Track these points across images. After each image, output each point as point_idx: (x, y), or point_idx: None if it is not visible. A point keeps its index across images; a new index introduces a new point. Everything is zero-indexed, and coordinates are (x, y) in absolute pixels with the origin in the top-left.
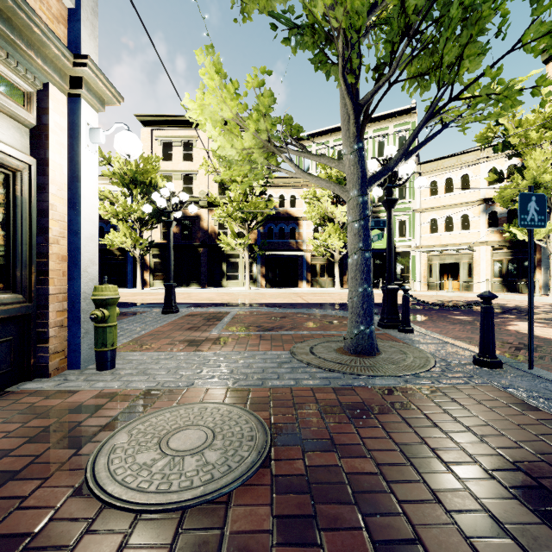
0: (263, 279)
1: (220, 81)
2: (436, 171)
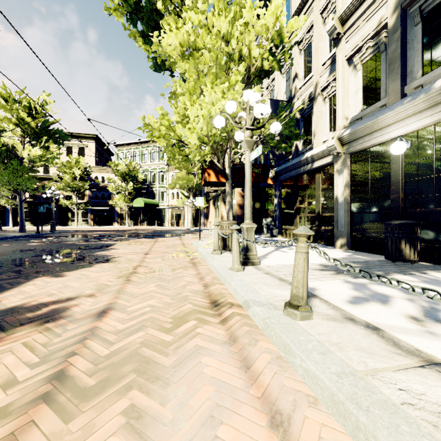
0: (92, 221)
1: None
2: (174, 170)
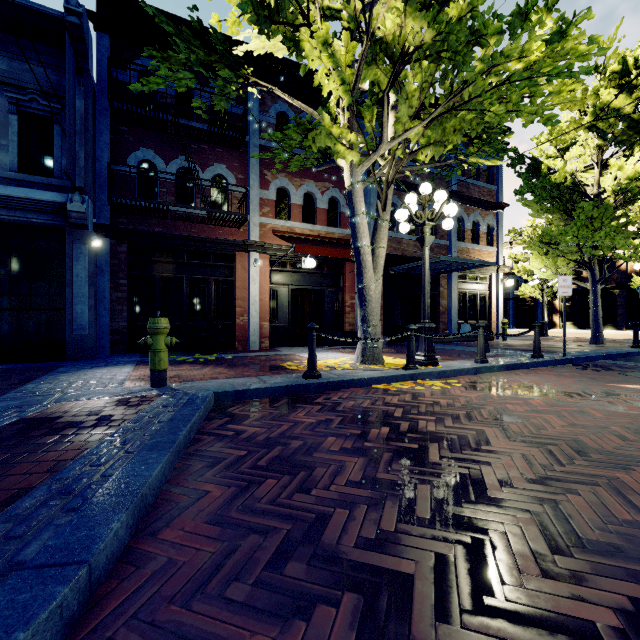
0: None
1: (536, 260)
2: None
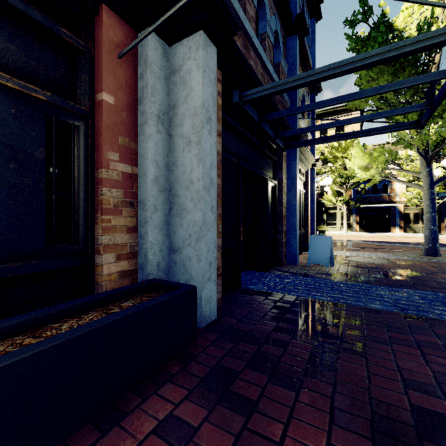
0: (357, 226)
1: (362, 154)
2: None
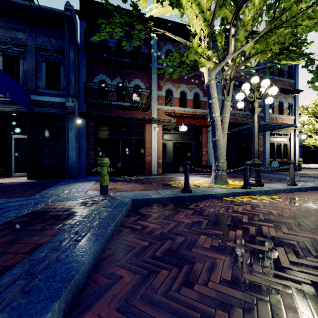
0: None
1: None
2: None
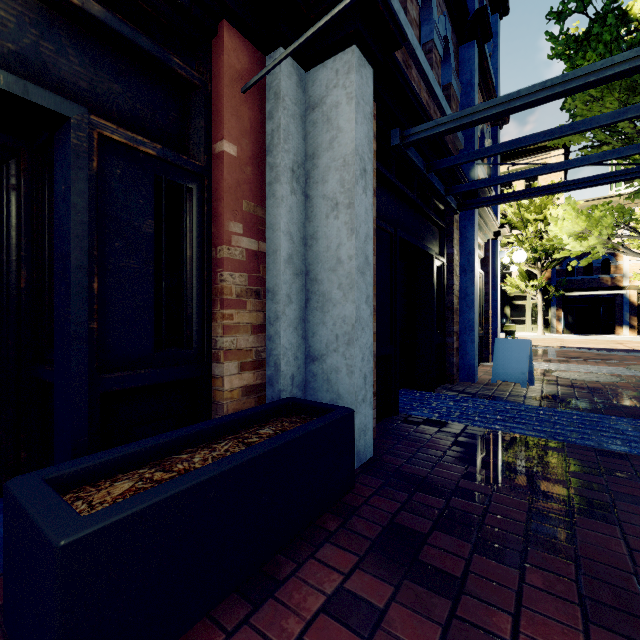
0: (559, 324)
1: (575, 215)
2: None
